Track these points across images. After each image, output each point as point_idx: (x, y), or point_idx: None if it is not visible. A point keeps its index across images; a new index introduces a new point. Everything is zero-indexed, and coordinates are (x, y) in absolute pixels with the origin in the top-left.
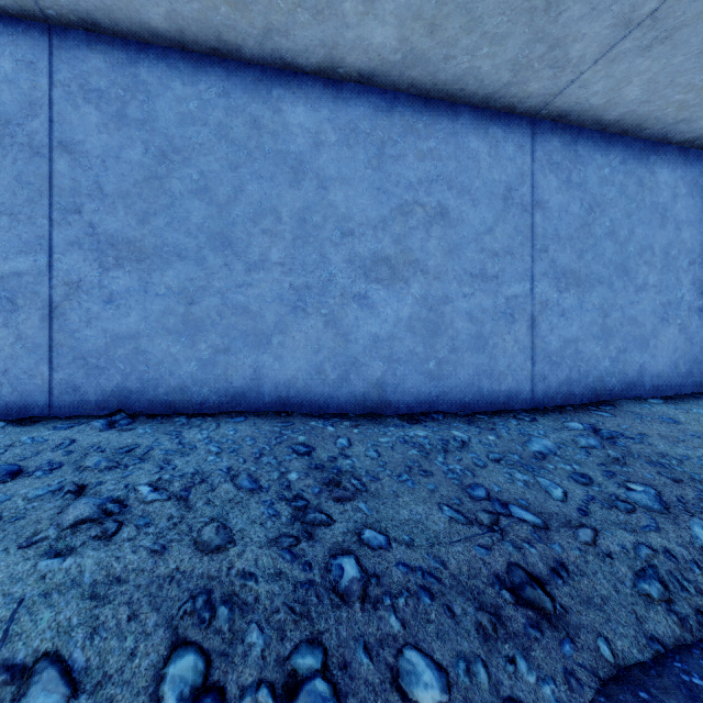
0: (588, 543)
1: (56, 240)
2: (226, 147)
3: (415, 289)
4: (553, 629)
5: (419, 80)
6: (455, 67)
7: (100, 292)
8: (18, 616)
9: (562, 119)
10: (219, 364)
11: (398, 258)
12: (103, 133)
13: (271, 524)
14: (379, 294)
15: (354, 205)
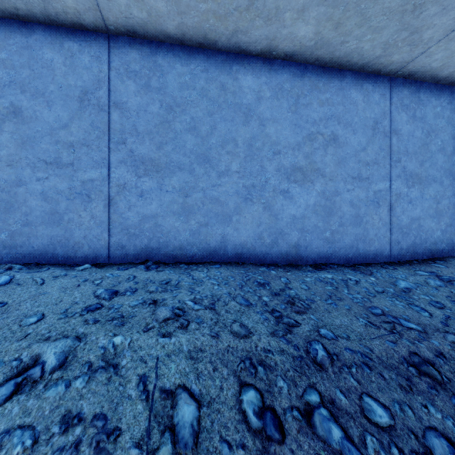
0: (454, 342)
1: (112, 160)
2: (206, 102)
3: (318, 186)
4: (444, 390)
5: (322, 56)
6: (346, 48)
7: (136, 190)
8: (159, 366)
9: (410, 76)
10: (202, 233)
11: (307, 167)
12: (137, 96)
13: (267, 324)
14: (296, 190)
15: (280, 135)
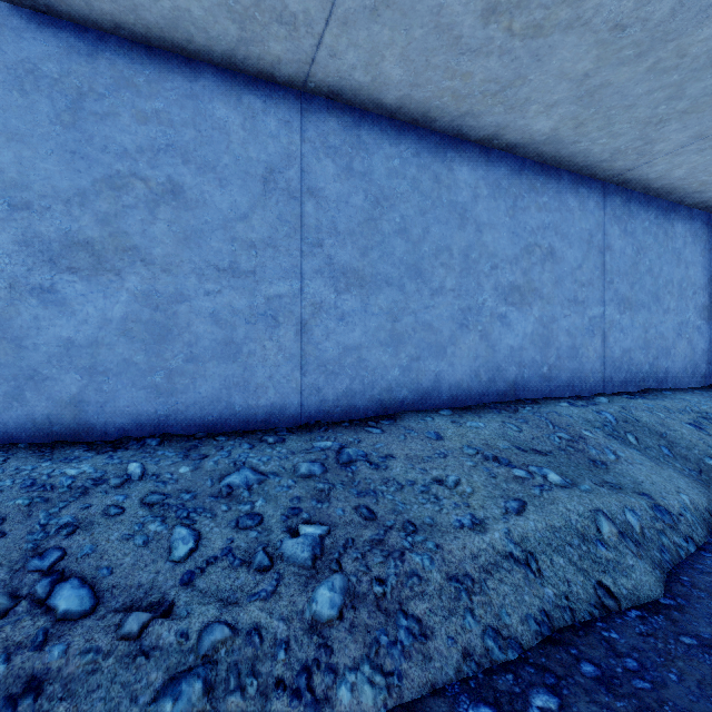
0: (129, 635)
1: None
2: None
3: (133, 283)
4: None
5: (121, 19)
6: (156, 5)
7: None
8: None
9: (338, 97)
10: None
11: (105, 243)
12: None
13: None
14: (75, 288)
15: (32, 170)
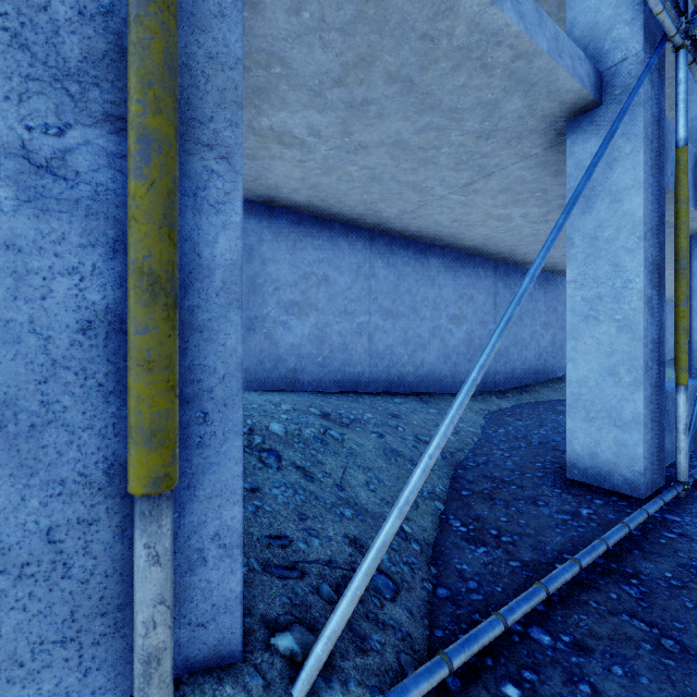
0: None
1: None
2: None
3: None
4: None
5: None
6: None
7: None
8: None
9: None
10: None
11: None
12: None
13: None
14: None
15: None
